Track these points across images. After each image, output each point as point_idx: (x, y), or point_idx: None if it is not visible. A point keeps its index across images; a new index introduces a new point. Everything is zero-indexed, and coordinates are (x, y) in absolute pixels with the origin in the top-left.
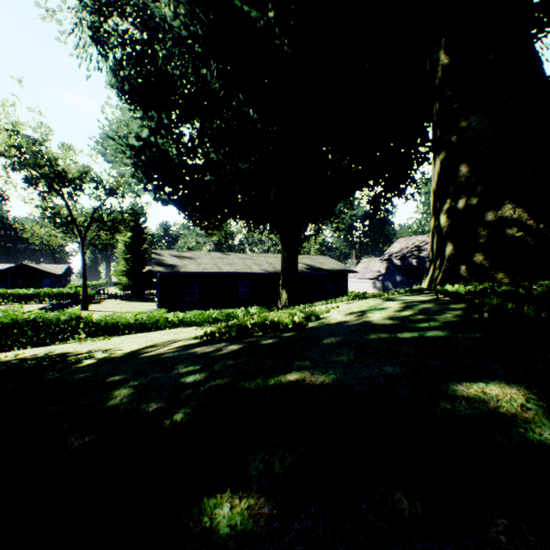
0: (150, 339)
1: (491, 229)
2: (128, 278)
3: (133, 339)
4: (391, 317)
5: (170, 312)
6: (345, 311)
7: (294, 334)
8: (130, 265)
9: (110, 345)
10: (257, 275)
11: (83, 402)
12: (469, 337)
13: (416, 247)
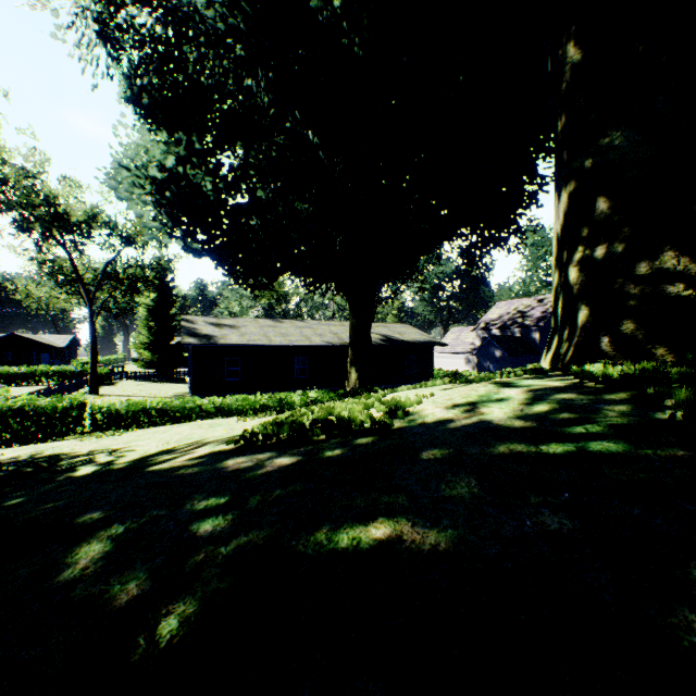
0: (175, 434)
1: (647, 285)
2: (151, 352)
3: (152, 435)
4: (519, 415)
5: (205, 396)
6: (444, 402)
7: (374, 441)
8: (153, 336)
9: (120, 444)
10: (318, 348)
11: (20, 572)
12: (668, 456)
13: (519, 312)
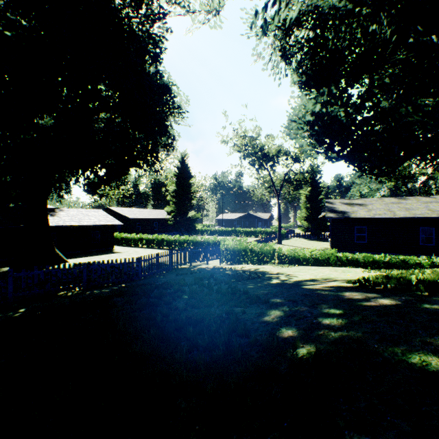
0: (319, 272)
1: None
2: (307, 222)
3: (306, 270)
4: None
5: (340, 252)
6: None
7: None
8: (308, 212)
9: (290, 272)
10: None
11: (252, 311)
12: None
13: None
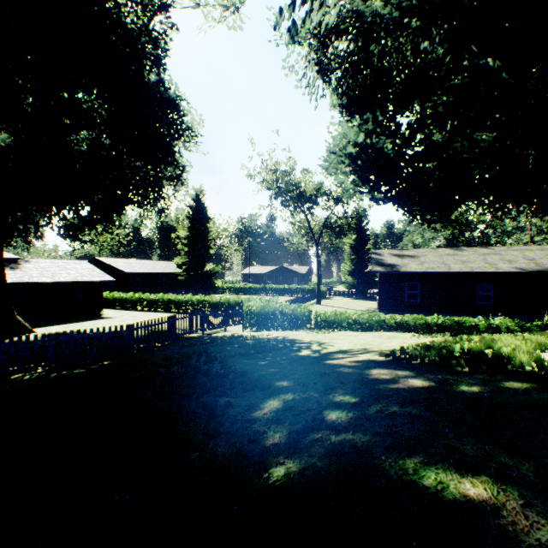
0: (361, 339)
1: None
2: (352, 277)
3: (346, 337)
4: None
5: (388, 313)
6: None
7: (527, 388)
8: (353, 266)
9: (326, 339)
10: (505, 275)
11: (242, 402)
12: None
13: None
